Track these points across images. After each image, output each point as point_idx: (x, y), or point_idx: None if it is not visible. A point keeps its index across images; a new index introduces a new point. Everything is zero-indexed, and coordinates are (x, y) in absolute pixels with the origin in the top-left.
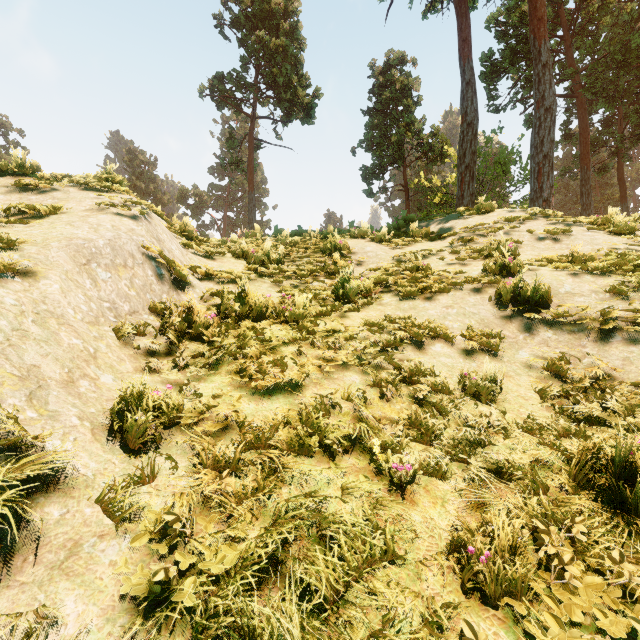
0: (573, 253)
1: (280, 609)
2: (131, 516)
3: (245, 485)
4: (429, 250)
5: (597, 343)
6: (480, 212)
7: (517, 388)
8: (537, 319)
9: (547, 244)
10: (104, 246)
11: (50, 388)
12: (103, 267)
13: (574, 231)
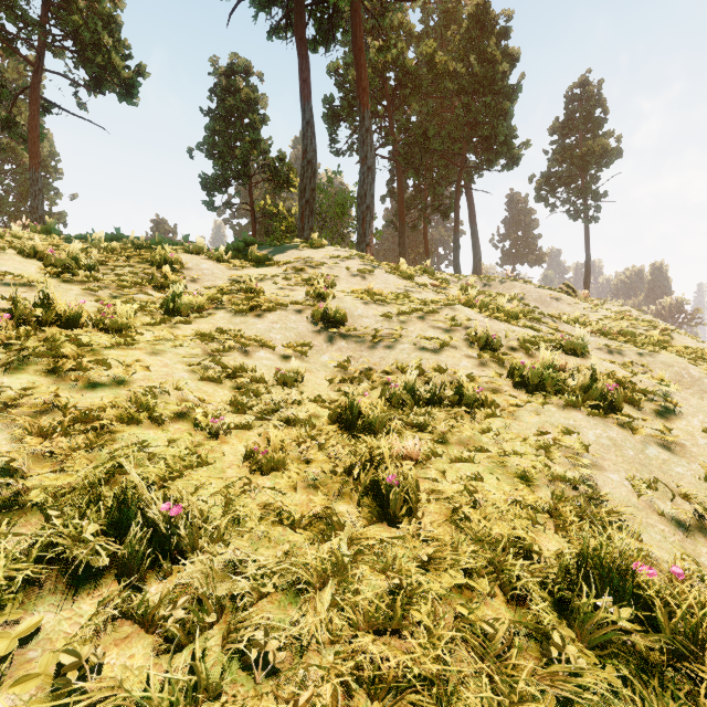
0: (369, 288)
1: (121, 484)
2: None
3: (77, 442)
4: (265, 274)
5: (370, 349)
6: (313, 246)
7: (316, 379)
8: (337, 333)
9: (358, 280)
10: None
11: None
12: None
13: (377, 272)
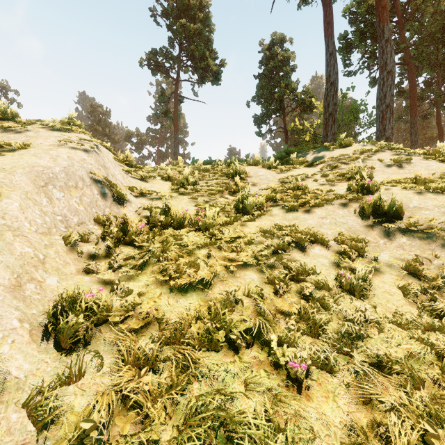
0: (416, 176)
1: None
2: (55, 419)
3: (160, 383)
4: (305, 174)
5: (444, 248)
6: (341, 146)
7: (382, 284)
8: (393, 228)
9: (394, 169)
10: (60, 172)
11: None
12: (58, 188)
13: (413, 160)
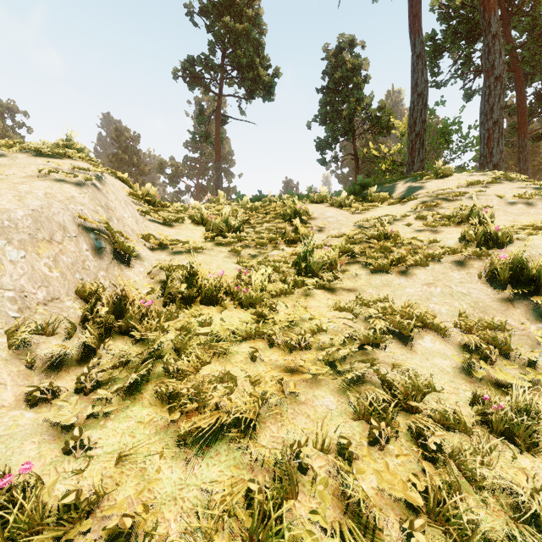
0: None
1: None
2: None
3: None
4: (392, 215)
5: None
6: (438, 176)
7: None
8: None
9: (520, 208)
10: (23, 218)
11: None
12: (16, 244)
13: None
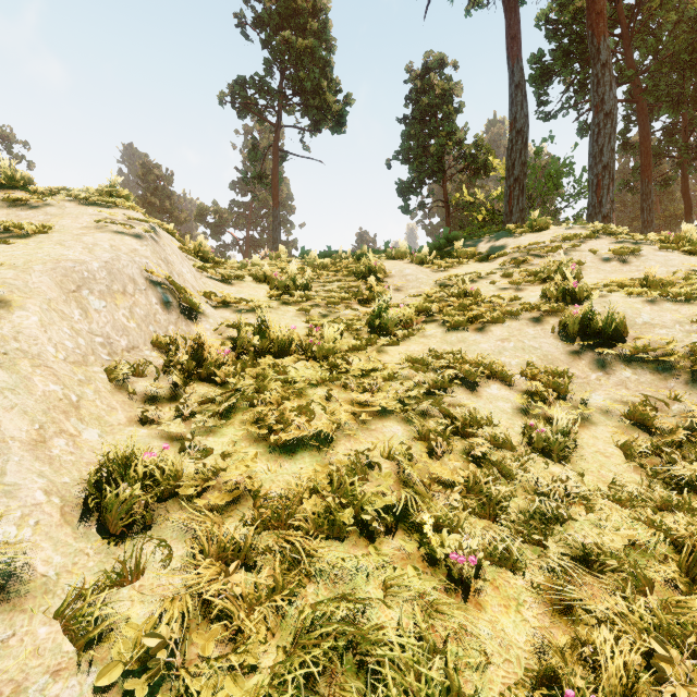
0: (648, 276)
1: None
2: (102, 636)
3: (258, 585)
4: (477, 273)
5: (688, 385)
6: (533, 229)
7: (594, 441)
8: (611, 355)
9: (614, 266)
10: (99, 269)
11: (11, 452)
12: (97, 294)
13: (644, 251)
